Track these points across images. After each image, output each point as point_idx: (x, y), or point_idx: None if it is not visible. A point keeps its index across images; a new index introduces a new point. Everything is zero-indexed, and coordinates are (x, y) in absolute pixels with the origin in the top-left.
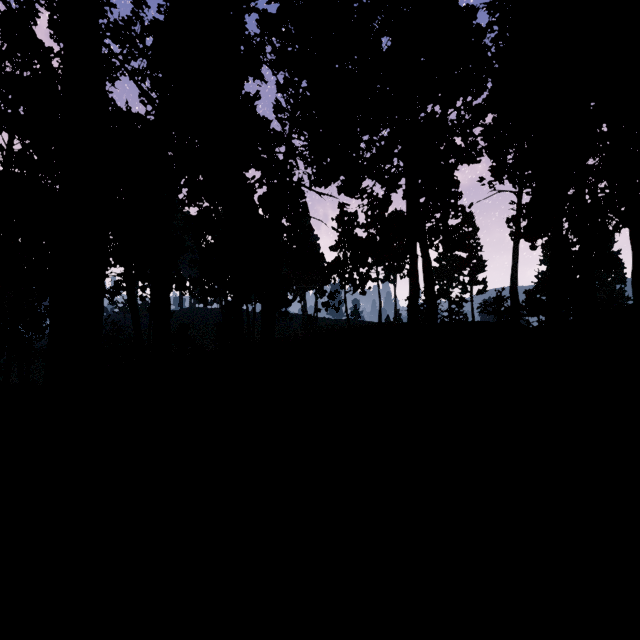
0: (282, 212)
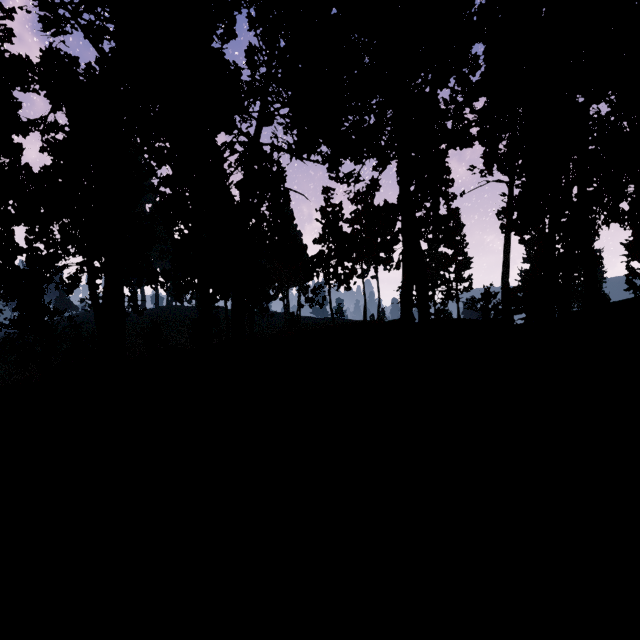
0: (262, 199)
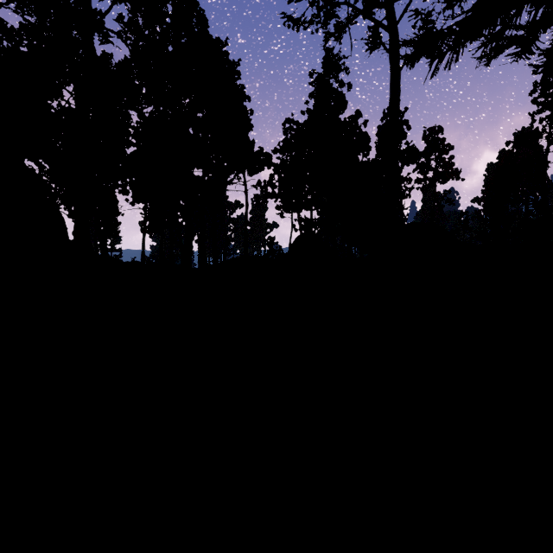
0: None
